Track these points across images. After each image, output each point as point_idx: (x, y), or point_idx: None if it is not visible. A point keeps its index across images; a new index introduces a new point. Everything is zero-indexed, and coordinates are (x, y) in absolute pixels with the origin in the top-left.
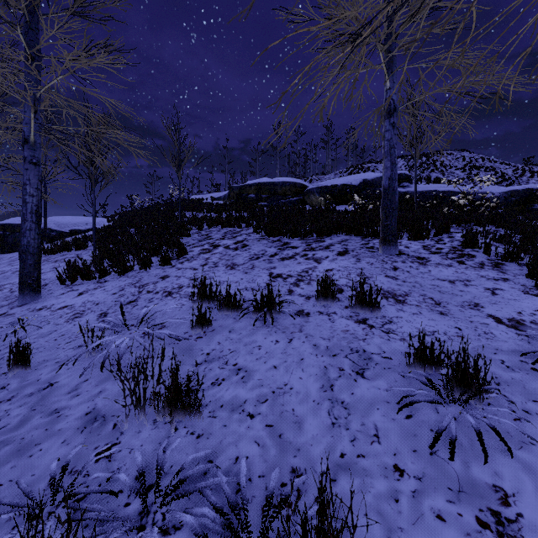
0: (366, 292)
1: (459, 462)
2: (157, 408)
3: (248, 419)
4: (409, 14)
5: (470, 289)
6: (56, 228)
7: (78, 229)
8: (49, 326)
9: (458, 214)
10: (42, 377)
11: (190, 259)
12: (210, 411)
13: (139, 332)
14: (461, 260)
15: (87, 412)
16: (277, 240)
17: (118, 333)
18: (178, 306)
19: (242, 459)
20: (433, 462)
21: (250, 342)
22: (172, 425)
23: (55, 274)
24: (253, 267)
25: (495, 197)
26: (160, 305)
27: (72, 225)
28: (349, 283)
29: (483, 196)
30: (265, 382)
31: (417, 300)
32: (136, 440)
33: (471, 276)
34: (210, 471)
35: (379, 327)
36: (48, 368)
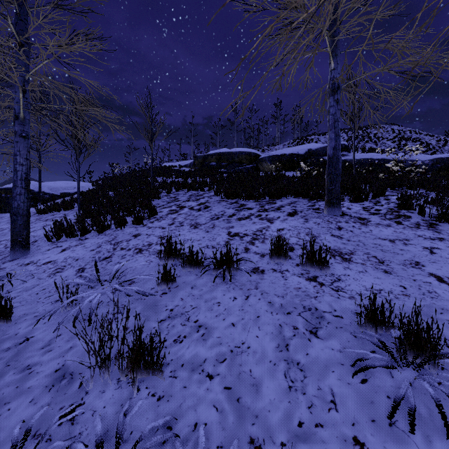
0: (316, 251)
1: (420, 436)
2: (121, 367)
3: (207, 381)
4: (353, 1)
5: (409, 248)
6: (49, 191)
7: (67, 192)
8: (33, 280)
9: (392, 179)
10: (20, 332)
11: (159, 219)
12: (171, 370)
13: (110, 287)
14: (399, 220)
15: (57, 369)
16: (235, 202)
17: (93, 288)
18: (146, 263)
19: (201, 426)
20: (393, 435)
21: (210, 298)
22: (134, 387)
23: (44, 232)
24: (214, 227)
25: (423, 164)
26: (131, 261)
27: (62, 189)
28: (299, 242)
29: (414, 163)
30: (223, 340)
31: (362, 258)
32: (100, 400)
33: (409, 235)
34: (169, 439)
35: (329, 285)
36: (26, 322)
